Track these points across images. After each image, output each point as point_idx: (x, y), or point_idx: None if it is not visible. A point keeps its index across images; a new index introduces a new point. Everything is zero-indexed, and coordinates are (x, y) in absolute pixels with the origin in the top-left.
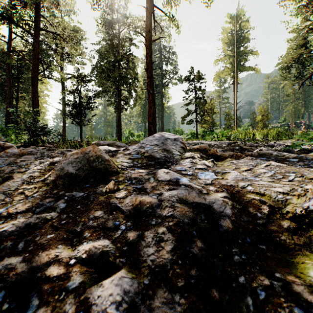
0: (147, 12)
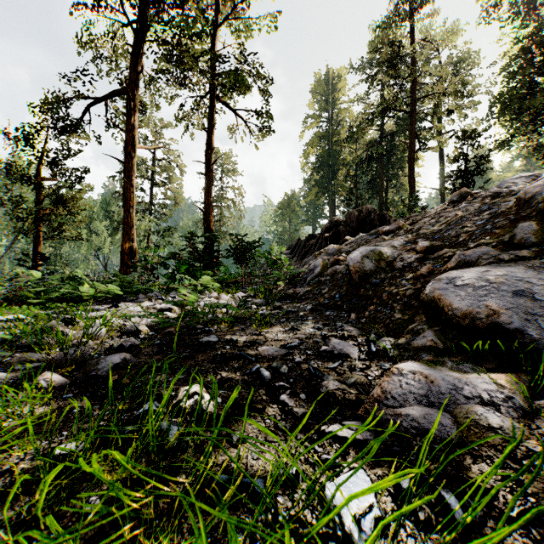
0: None
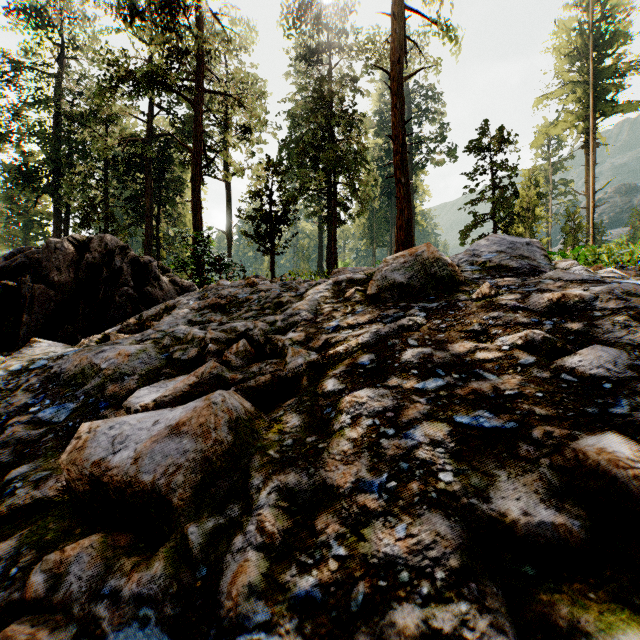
0: (394, 22)
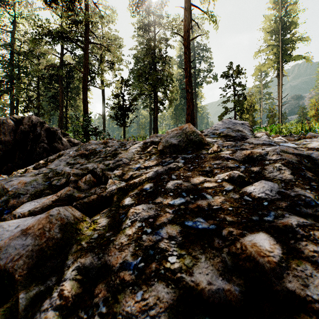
0: (185, 12)
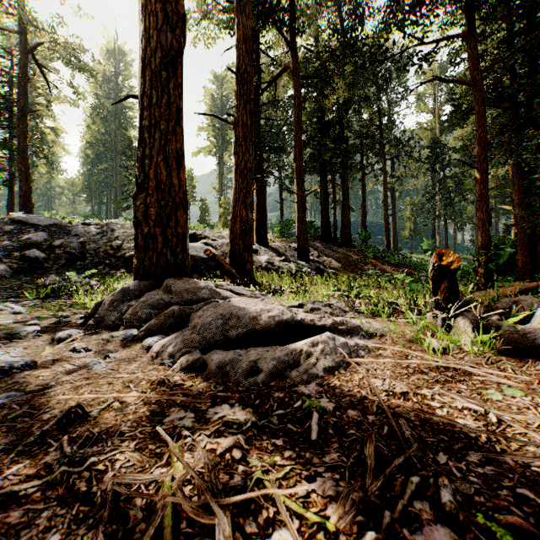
0: (20, 78)
